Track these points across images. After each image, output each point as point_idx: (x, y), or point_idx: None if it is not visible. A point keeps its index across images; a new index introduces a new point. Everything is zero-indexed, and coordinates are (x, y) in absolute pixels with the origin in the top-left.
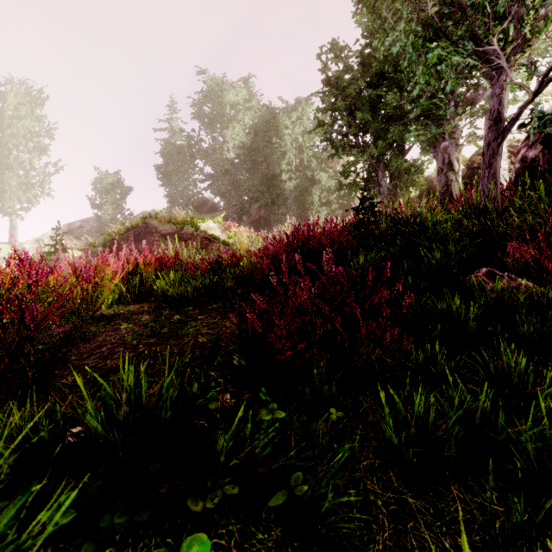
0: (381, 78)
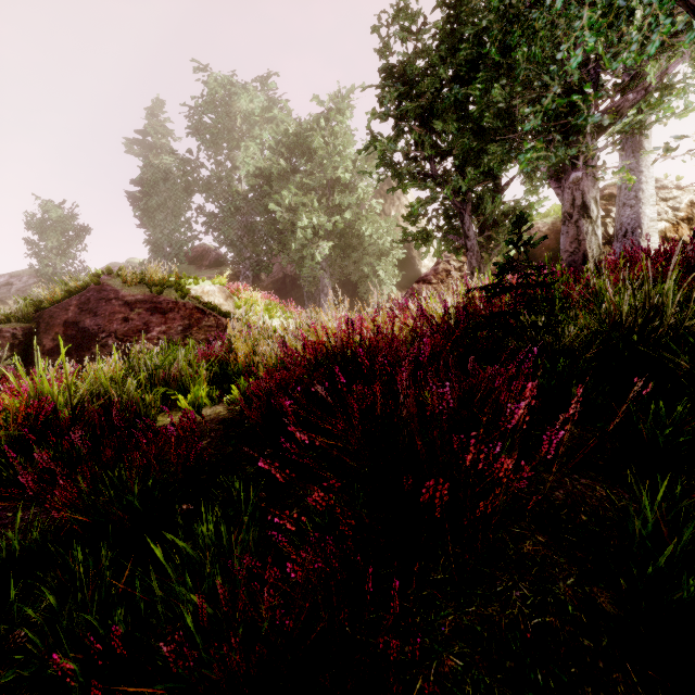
0: (471, 72)
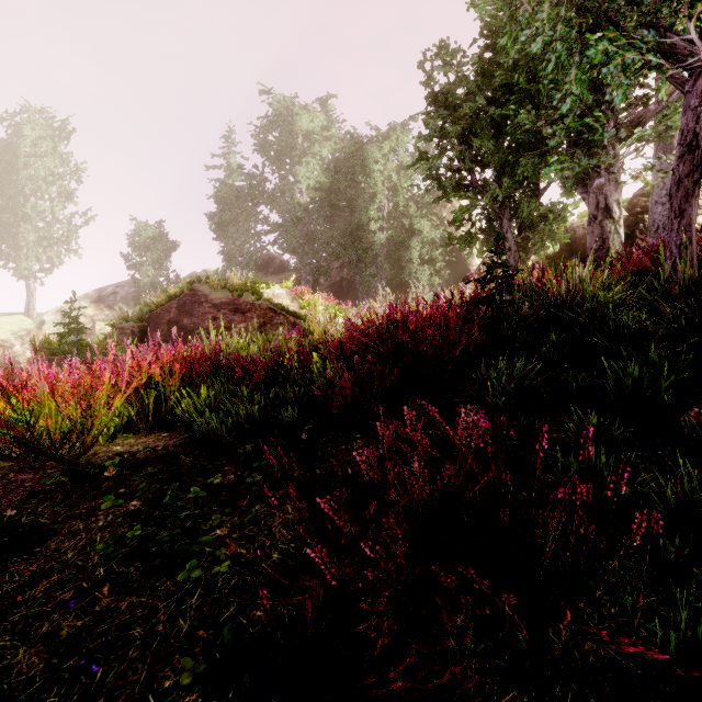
0: (507, 93)
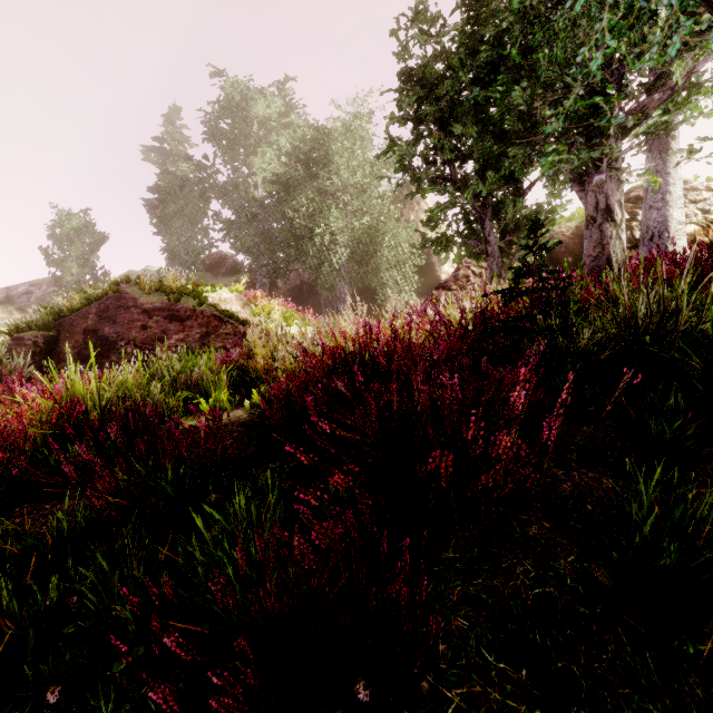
0: (491, 74)
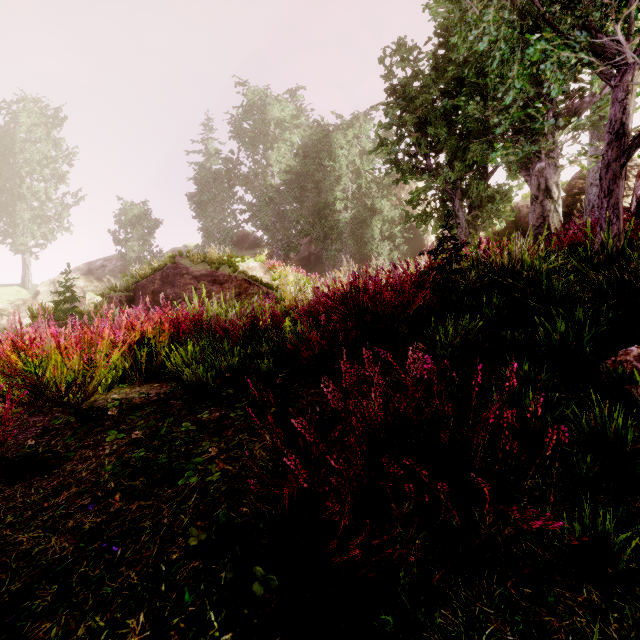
0: (459, 85)
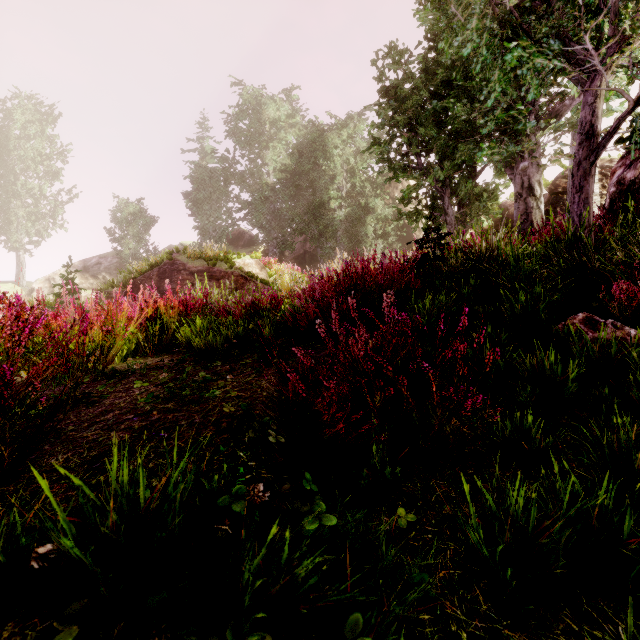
0: (448, 88)
